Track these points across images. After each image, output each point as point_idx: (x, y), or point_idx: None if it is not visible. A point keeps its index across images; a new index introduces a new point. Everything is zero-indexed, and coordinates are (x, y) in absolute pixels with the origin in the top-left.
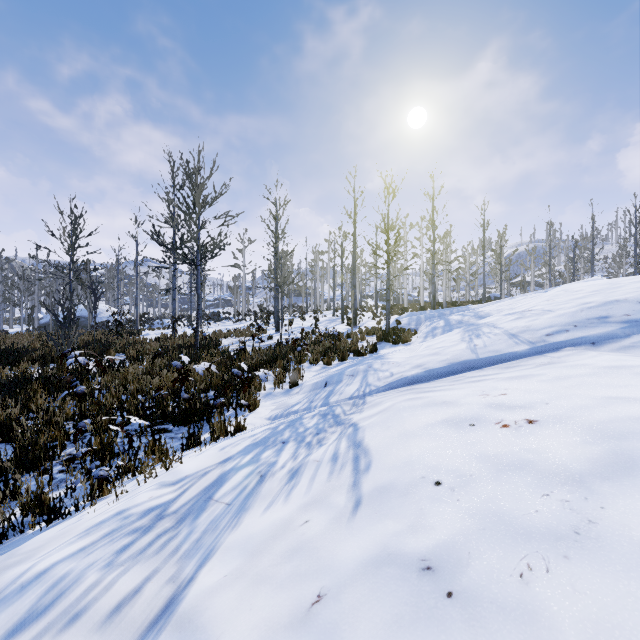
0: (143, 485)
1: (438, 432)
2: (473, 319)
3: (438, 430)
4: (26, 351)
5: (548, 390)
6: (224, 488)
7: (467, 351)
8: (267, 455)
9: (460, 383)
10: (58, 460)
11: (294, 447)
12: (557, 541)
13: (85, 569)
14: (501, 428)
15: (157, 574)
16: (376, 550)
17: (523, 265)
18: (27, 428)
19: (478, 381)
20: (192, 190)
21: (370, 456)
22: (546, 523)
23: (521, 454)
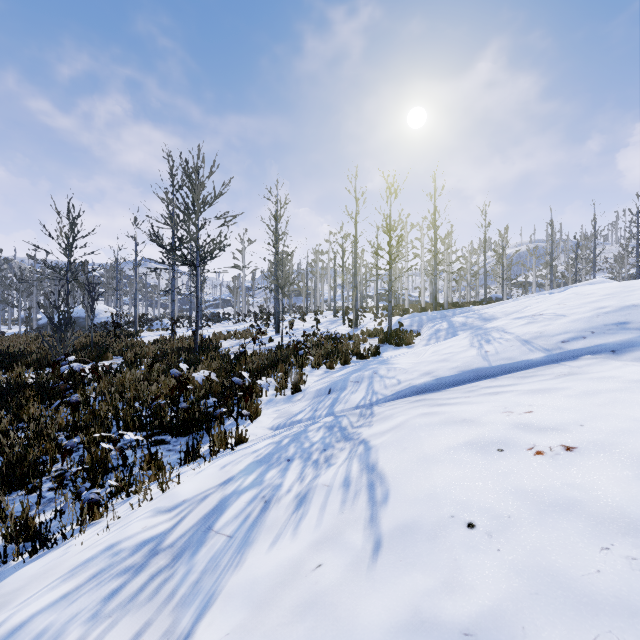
0: (137, 510)
1: (462, 458)
2: (477, 321)
3: (462, 455)
4: (21, 355)
5: (579, 408)
6: (225, 516)
7: (478, 358)
8: (271, 476)
9: (476, 395)
10: (48, 476)
11: (300, 466)
12: (633, 617)
13: (67, 623)
14: (535, 455)
15: (149, 628)
16: (406, 614)
17: (525, 265)
18: (15, 443)
19: (496, 394)
20: (191, 190)
21: (387, 484)
22: (614, 589)
23: (565, 491)
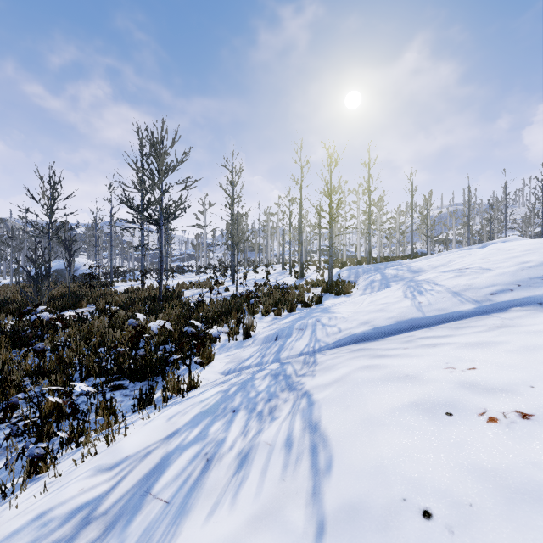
0: (80, 466)
1: (409, 421)
2: (407, 273)
3: (408, 418)
4: (4, 303)
5: (523, 365)
6: (165, 477)
7: (412, 309)
8: (216, 429)
9: (414, 346)
10: (8, 422)
11: (245, 418)
12: None
13: None
14: (488, 423)
15: None
16: None
17: (446, 225)
18: None
19: (434, 346)
20: (156, 158)
21: (330, 448)
22: None
23: (531, 472)
